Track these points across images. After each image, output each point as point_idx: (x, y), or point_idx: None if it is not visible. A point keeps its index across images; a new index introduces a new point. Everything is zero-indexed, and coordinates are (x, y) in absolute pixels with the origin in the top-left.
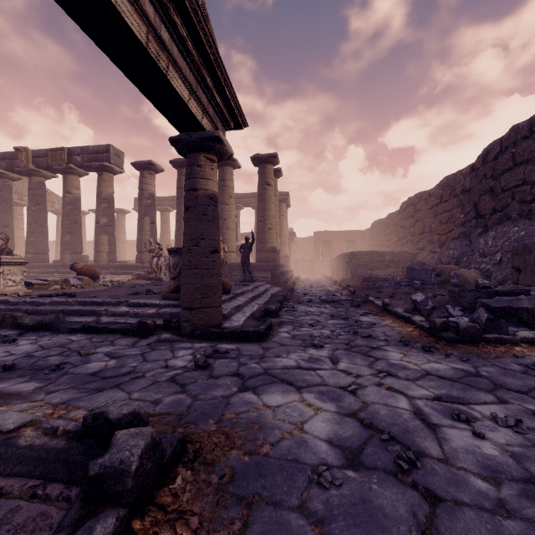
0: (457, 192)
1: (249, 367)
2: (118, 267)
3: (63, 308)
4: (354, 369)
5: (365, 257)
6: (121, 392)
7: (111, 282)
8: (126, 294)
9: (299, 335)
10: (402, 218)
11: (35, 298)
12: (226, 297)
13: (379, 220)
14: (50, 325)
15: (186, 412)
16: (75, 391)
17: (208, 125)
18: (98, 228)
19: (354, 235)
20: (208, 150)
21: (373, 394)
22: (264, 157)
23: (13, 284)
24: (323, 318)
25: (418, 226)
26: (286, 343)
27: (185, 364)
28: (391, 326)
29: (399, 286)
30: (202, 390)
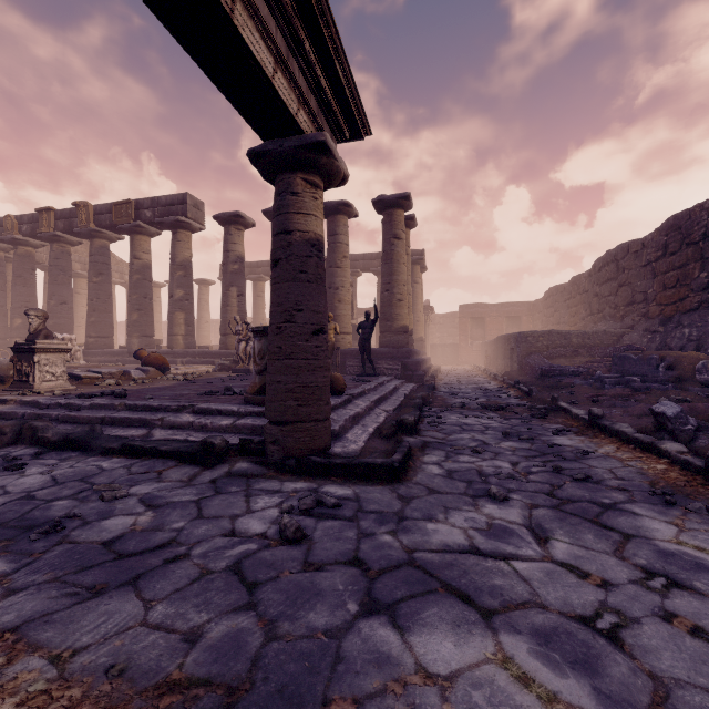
0: (695, 238)
1: (378, 543)
2: (196, 355)
3: (103, 415)
4: (588, 561)
5: (540, 340)
6: (134, 600)
7: (185, 374)
8: (196, 394)
9: (459, 471)
10: (596, 282)
11: (72, 399)
12: (337, 400)
13: (557, 286)
14: (79, 442)
15: (247, 680)
16: (55, 592)
17: (308, 125)
18: (172, 303)
19: (517, 309)
20: (308, 167)
21: (666, 651)
22: (391, 199)
23: (53, 378)
24: (491, 438)
25: (623, 294)
26: (438, 487)
27: (265, 528)
28: (619, 458)
29: (603, 384)
30: (288, 606)
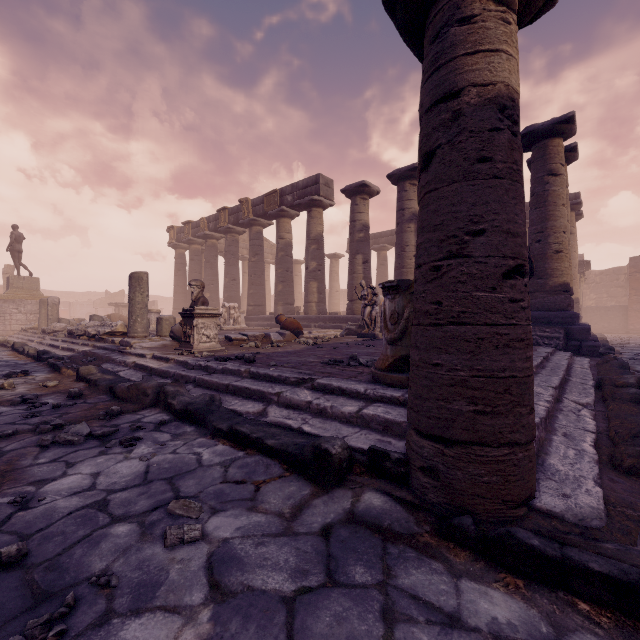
0: None
1: None
2: (327, 320)
3: (228, 383)
4: None
5: None
6: None
7: (315, 338)
8: (319, 363)
9: None
10: None
11: (210, 362)
12: None
13: None
14: (195, 415)
15: None
16: None
17: None
18: (307, 274)
19: None
20: None
21: None
22: (545, 127)
23: (207, 340)
24: None
25: None
26: None
27: None
28: None
29: None
30: None
